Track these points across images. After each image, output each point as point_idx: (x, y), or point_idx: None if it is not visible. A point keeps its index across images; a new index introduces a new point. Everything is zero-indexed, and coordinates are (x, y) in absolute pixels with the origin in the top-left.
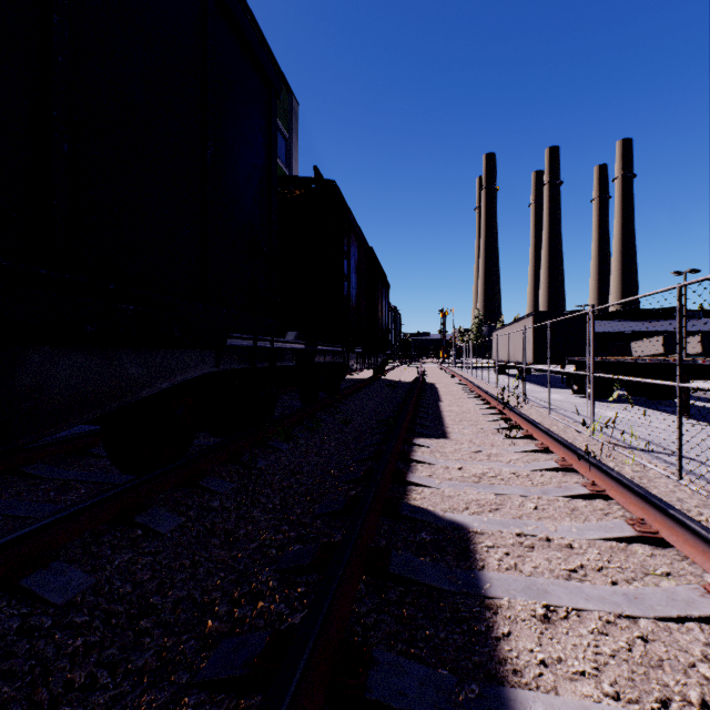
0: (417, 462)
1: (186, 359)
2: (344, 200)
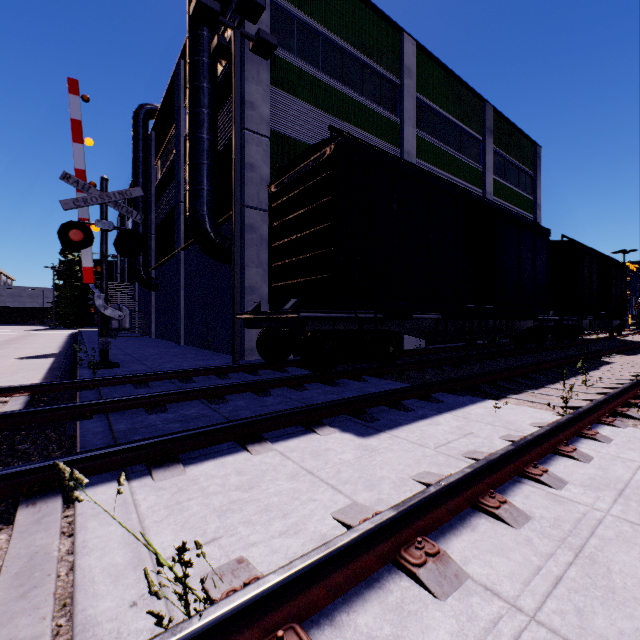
0: (608, 357)
1: (528, 322)
2: (579, 244)
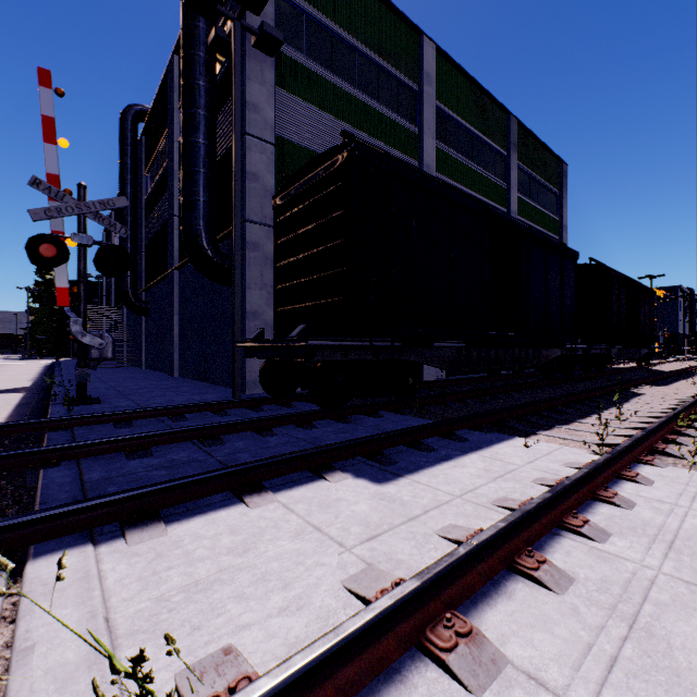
0: (639, 388)
1: (556, 351)
2: (607, 268)
